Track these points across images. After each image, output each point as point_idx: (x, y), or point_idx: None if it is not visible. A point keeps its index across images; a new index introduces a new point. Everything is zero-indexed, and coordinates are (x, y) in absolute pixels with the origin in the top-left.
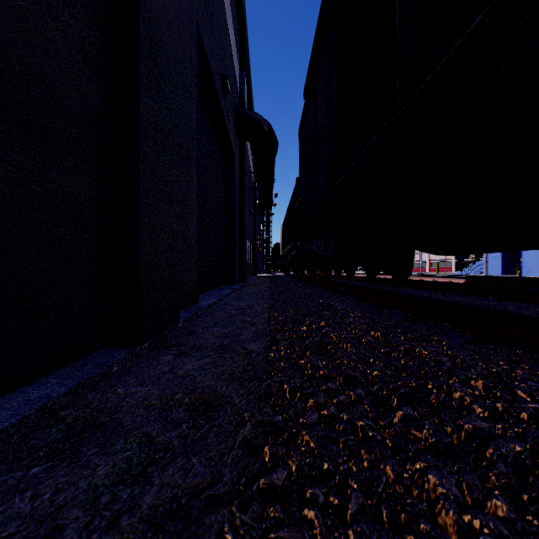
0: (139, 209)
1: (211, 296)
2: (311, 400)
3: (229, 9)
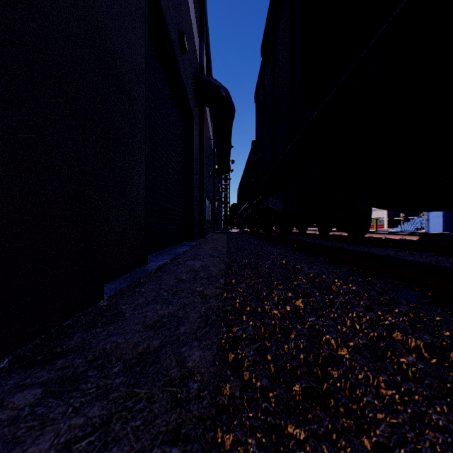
0: None
1: (166, 254)
2: None
3: None
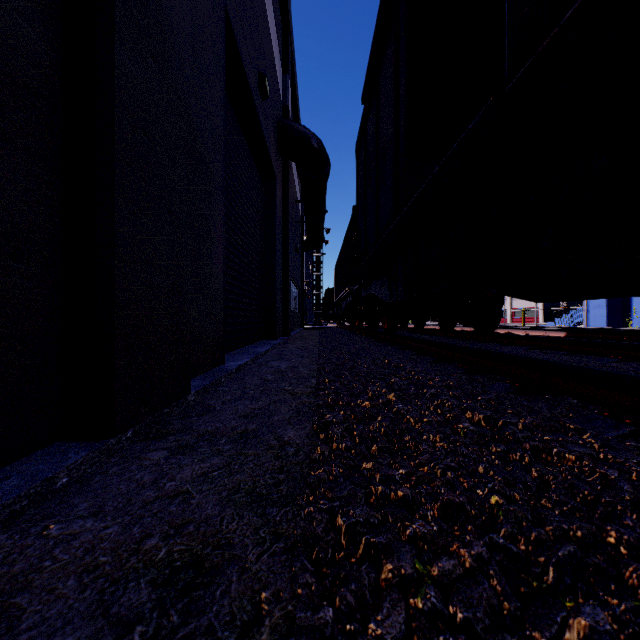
0: (114, 227)
1: (244, 354)
2: (387, 566)
3: None
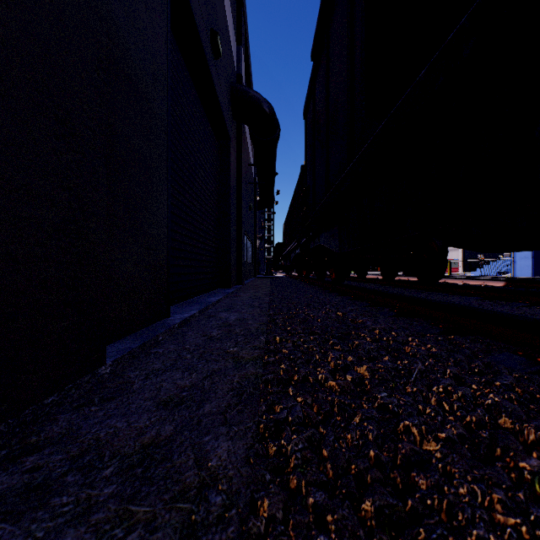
0: None
1: (194, 304)
2: None
3: None
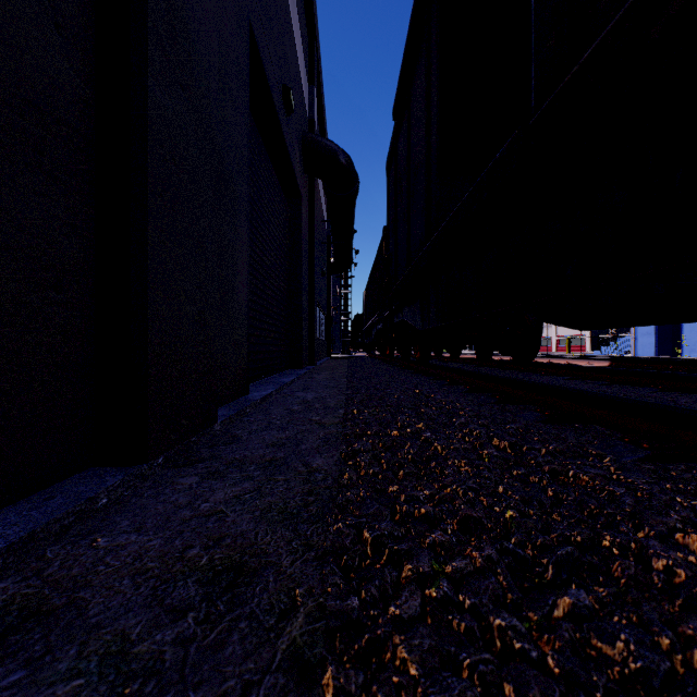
0: (147, 257)
1: (268, 384)
2: (407, 566)
3: (293, 0)
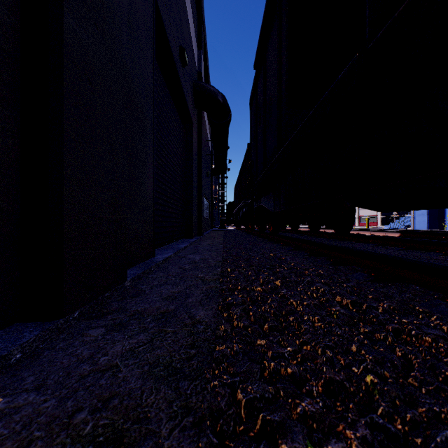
0: (63, 154)
1: (169, 249)
2: (282, 447)
3: None
